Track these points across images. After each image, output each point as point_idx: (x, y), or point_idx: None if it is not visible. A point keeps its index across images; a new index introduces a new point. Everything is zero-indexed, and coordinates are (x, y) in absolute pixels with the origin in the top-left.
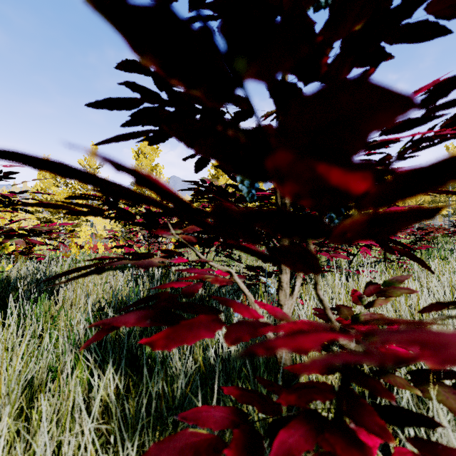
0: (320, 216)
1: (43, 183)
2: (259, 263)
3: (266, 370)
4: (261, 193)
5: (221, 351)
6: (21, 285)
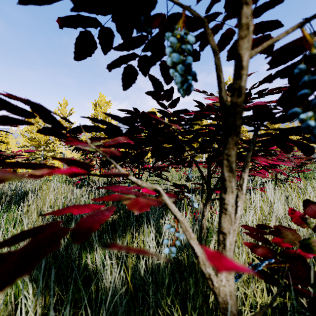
0: (256, 129)
1: (30, 126)
2: (181, 182)
3: (194, 284)
4: (189, 113)
5: (151, 263)
6: (5, 198)
